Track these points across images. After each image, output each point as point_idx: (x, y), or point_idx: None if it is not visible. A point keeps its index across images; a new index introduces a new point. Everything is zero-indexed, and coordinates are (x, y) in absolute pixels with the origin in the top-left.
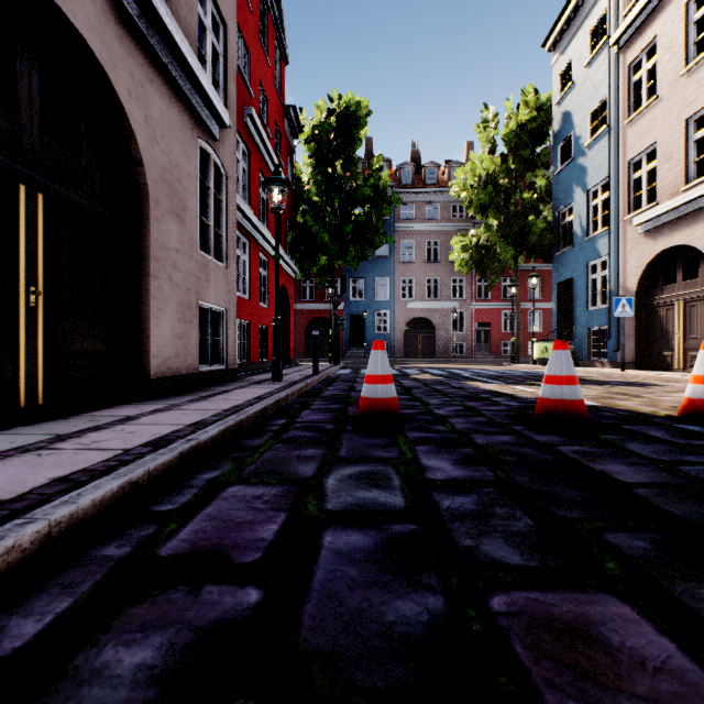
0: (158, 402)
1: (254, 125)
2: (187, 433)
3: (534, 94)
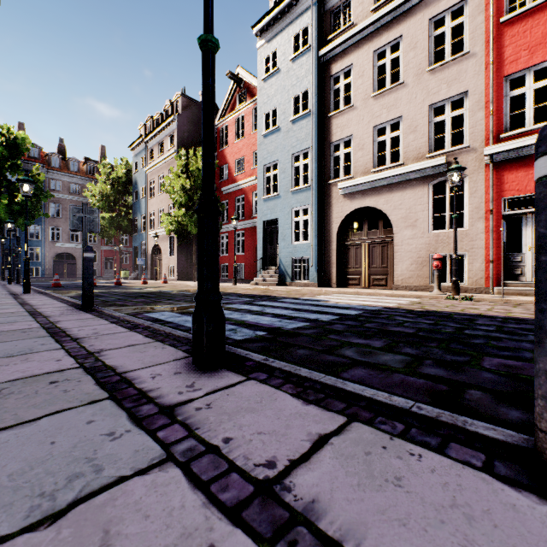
0: None
1: None
2: None
3: (125, 165)
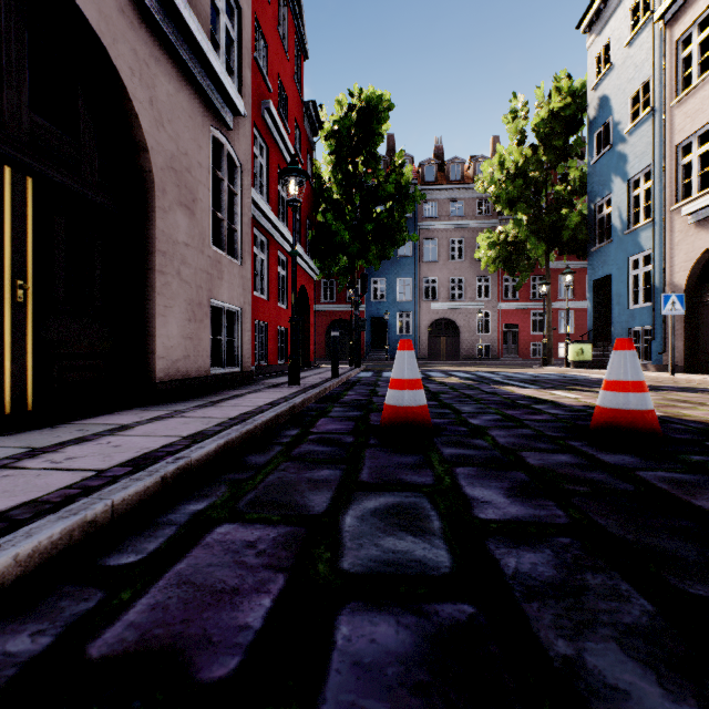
0: (162, 407)
1: (272, 120)
2: (180, 449)
3: (567, 79)
